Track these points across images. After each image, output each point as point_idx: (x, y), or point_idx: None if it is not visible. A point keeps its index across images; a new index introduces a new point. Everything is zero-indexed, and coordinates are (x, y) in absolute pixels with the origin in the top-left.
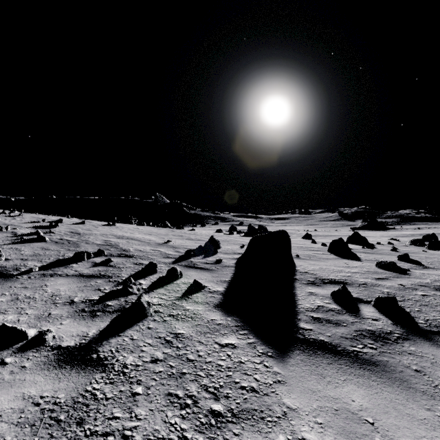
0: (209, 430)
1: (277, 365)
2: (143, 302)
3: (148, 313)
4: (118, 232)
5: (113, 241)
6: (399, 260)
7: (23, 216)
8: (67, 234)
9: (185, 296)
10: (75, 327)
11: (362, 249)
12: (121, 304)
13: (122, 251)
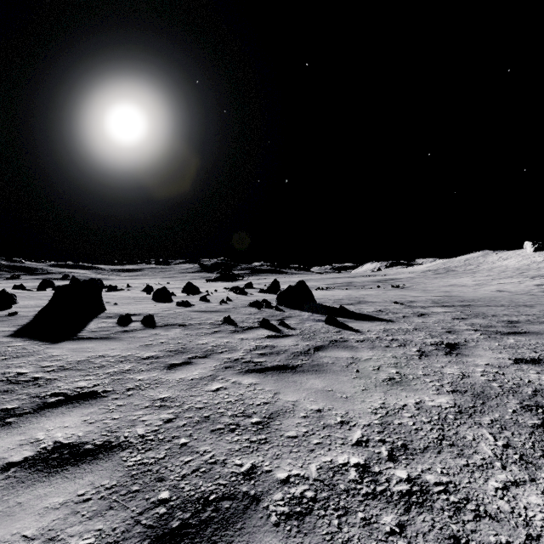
0: None
1: (50, 345)
2: None
3: None
4: None
5: None
6: (200, 300)
7: None
8: None
9: None
10: None
11: (185, 296)
12: None
13: None
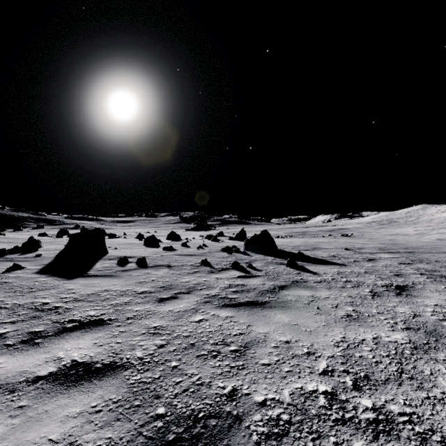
0: (28, 293)
1: (67, 281)
2: None
3: None
4: None
5: None
6: (181, 246)
7: None
8: None
9: (7, 272)
10: None
11: (169, 242)
12: None
13: None
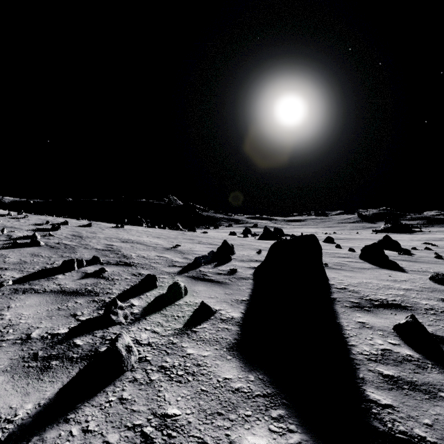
0: None
1: None
2: (119, 348)
3: (127, 366)
4: (125, 234)
5: (115, 246)
6: None
7: (30, 218)
8: (67, 237)
9: (188, 328)
10: (4, 396)
11: (399, 256)
12: (93, 344)
13: (122, 257)
